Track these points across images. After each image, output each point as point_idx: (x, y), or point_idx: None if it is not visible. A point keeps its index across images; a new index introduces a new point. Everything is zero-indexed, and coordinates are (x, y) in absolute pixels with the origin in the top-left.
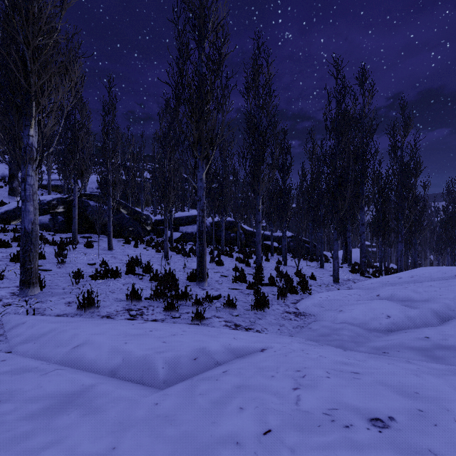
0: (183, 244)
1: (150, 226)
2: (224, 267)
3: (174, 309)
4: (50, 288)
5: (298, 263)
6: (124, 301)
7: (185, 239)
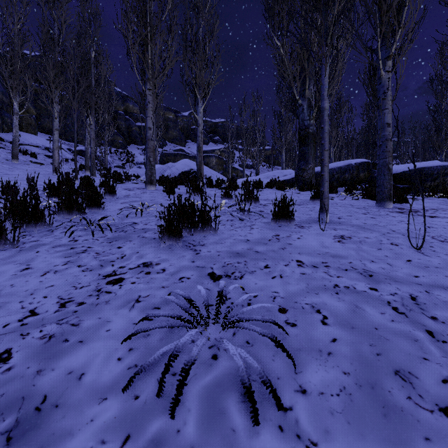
0: None
1: None
2: None
3: None
4: None
5: None
6: None
7: None
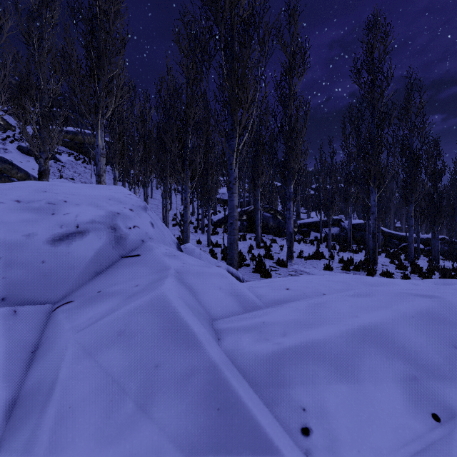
0: (334, 243)
1: (297, 228)
2: (379, 261)
3: (373, 274)
4: (294, 261)
5: (453, 262)
6: (338, 269)
7: (326, 239)
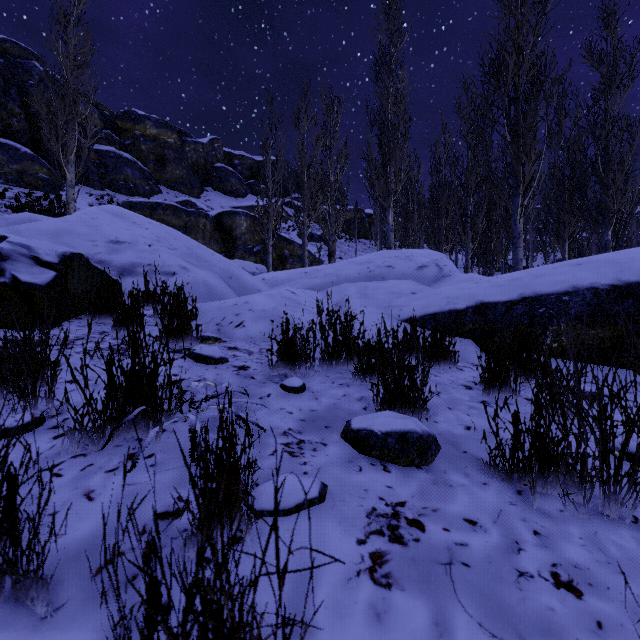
0: None
1: None
2: None
3: None
4: None
5: None
6: None
7: None
